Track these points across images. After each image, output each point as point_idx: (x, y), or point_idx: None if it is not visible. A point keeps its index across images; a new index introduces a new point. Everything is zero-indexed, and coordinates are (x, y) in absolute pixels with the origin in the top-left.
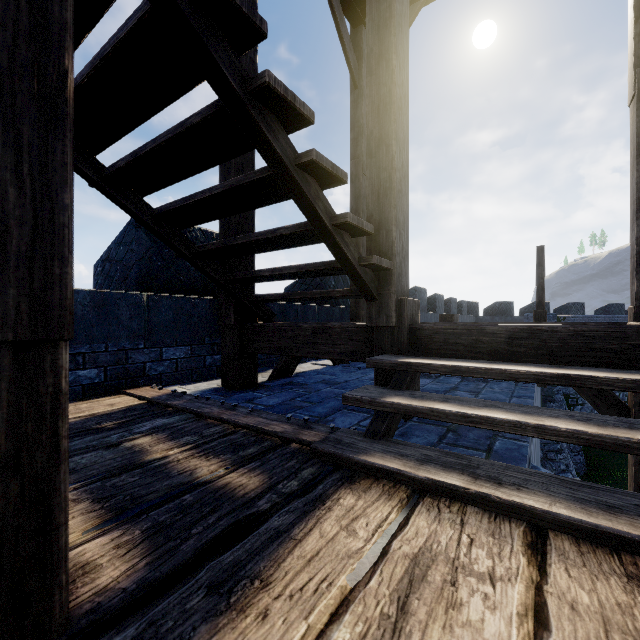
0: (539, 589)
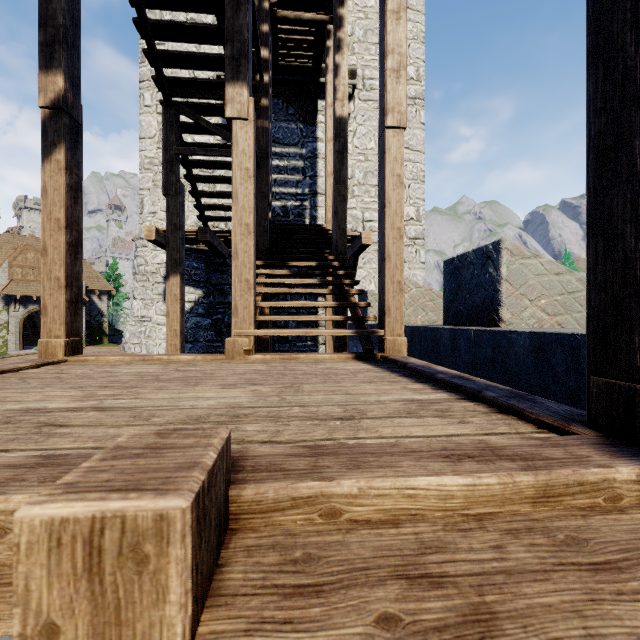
0: None
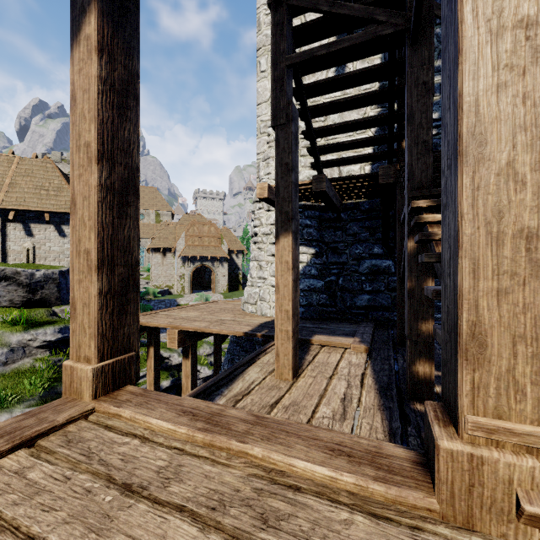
0: (311, 420)
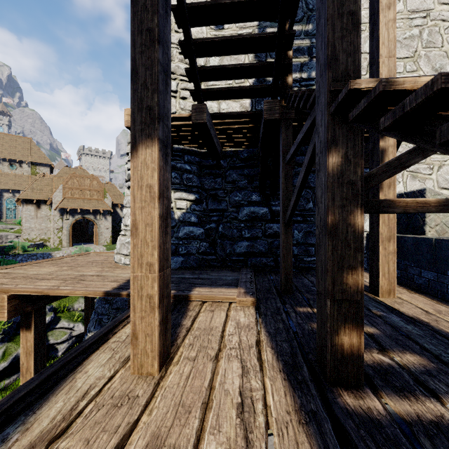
0: None
